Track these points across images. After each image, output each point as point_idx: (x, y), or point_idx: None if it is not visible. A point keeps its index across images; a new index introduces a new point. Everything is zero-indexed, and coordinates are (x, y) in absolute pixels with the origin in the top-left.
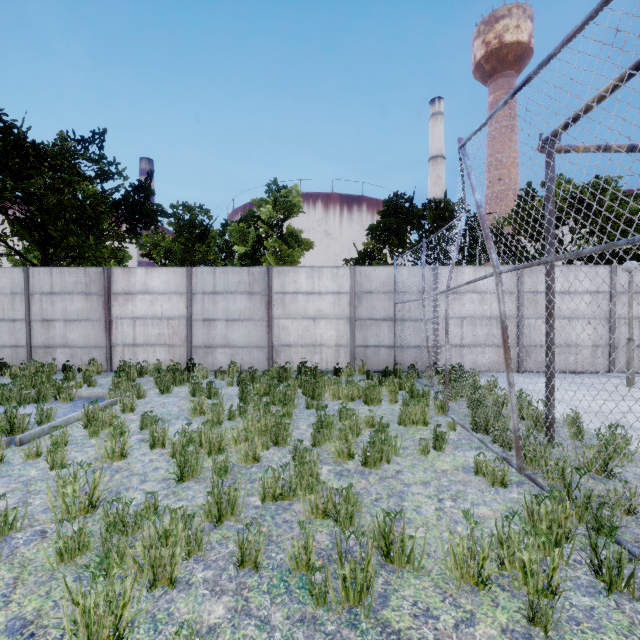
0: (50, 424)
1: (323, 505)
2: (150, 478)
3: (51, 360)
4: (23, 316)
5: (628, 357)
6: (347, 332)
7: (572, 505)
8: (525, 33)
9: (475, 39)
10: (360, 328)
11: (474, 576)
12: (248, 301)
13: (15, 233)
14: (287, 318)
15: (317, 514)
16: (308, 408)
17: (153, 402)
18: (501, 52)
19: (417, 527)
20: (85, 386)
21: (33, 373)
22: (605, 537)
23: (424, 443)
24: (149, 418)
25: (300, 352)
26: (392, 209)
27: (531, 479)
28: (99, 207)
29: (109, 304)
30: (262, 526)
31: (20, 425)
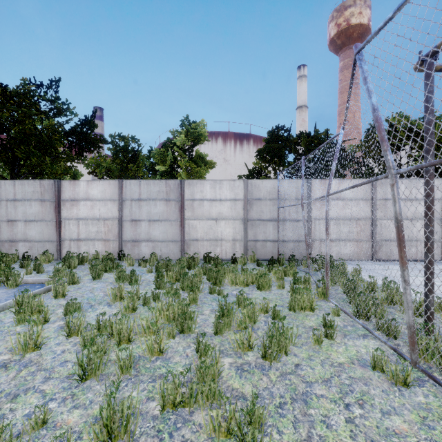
0: None
1: (226, 422)
2: (55, 375)
3: (14, 251)
4: None
5: None
6: (241, 230)
7: None
8: (365, 18)
9: (330, 22)
10: (251, 227)
11: None
12: (165, 206)
13: None
14: (195, 219)
15: (219, 432)
16: (211, 293)
17: (84, 287)
18: (348, 31)
19: None
20: (35, 272)
21: None
22: None
23: (318, 333)
24: (74, 304)
25: (205, 245)
26: (275, 137)
27: (430, 376)
28: (54, 135)
29: (59, 208)
30: None
31: None
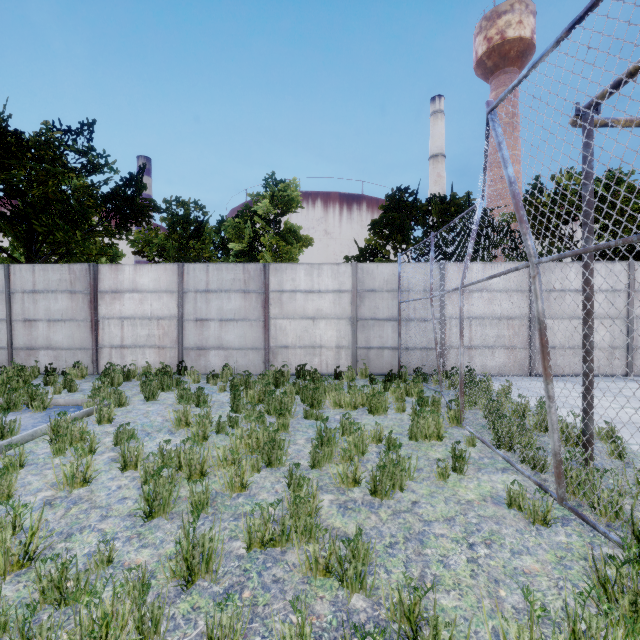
0: (10, 439)
1: (324, 559)
2: (113, 513)
3: (34, 363)
4: (4, 316)
5: None
6: (348, 333)
7: None
8: (528, 29)
9: (477, 35)
10: (362, 329)
11: None
12: (243, 300)
13: None
14: (285, 318)
15: (317, 570)
16: (306, 418)
17: (135, 411)
18: (503, 48)
19: (447, 590)
20: (65, 391)
21: (8, 378)
22: None
23: (443, 465)
24: (126, 431)
25: (298, 354)
26: (395, 203)
27: (578, 514)
28: (87, 201)
29: (95, 303)
30: (240, 607)
31: None
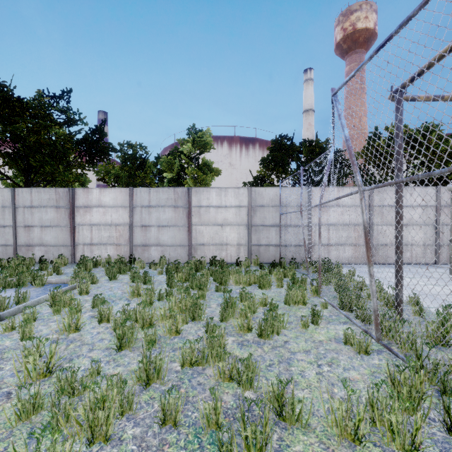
0: (24, 304)
1: (229, 371)
2: (96, 347)
3: (31, 255)
4: (11, 223)
5: (450, 253)
6: (245, 235)
7: (425, 373)
8: (371, 22)
9: (336, 26)
10: (255, 232)
11: (351, 434)
12: (174, 212)
13: (6, 163)
14: (202, 225)
15: (224, 378)
16: (217, 291)
17: (103, 286)
18: (354, 35)
19: (302, 389)
20: (54, 274)
21: (16, 265)
22: (451, 397)
23: (305, 319)
24: (99, 299)
25: (211, 249)
26: (278, 146)
27: (388, 348)
28: (66, 144)
29: (73, 214)
30: (180, 392)
31: (2, 305)
